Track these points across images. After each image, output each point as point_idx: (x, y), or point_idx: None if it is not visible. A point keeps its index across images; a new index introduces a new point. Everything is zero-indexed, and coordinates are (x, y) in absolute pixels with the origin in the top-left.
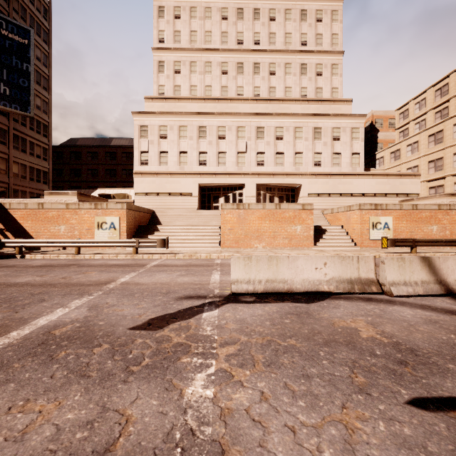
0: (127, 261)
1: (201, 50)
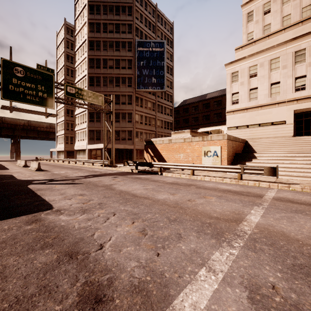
0: (235, 186)
1: None
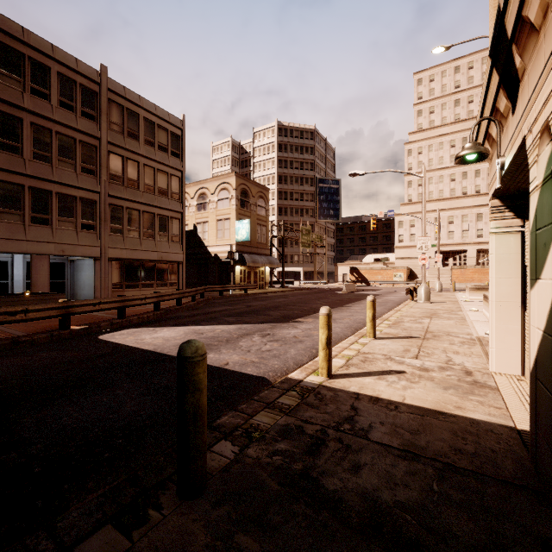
0: None
1: (436, 170)
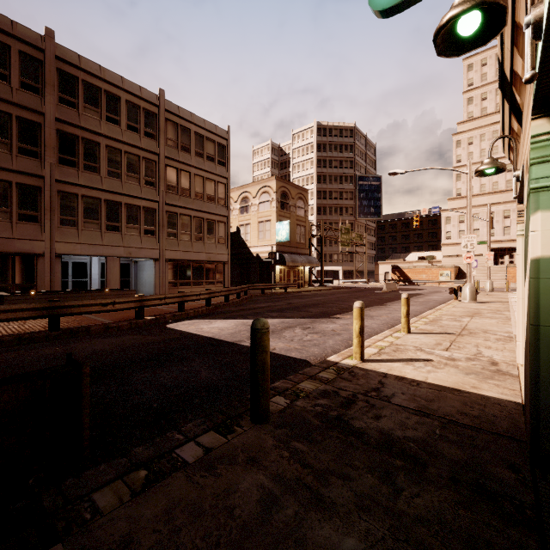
0: None
1: None
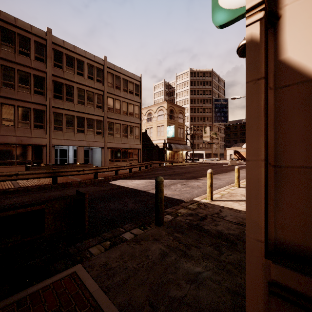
0: None
1: None
